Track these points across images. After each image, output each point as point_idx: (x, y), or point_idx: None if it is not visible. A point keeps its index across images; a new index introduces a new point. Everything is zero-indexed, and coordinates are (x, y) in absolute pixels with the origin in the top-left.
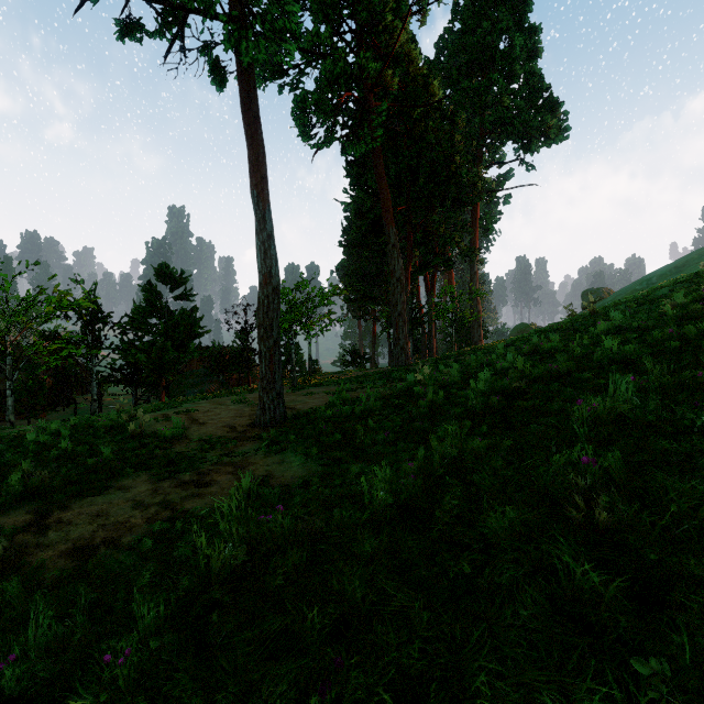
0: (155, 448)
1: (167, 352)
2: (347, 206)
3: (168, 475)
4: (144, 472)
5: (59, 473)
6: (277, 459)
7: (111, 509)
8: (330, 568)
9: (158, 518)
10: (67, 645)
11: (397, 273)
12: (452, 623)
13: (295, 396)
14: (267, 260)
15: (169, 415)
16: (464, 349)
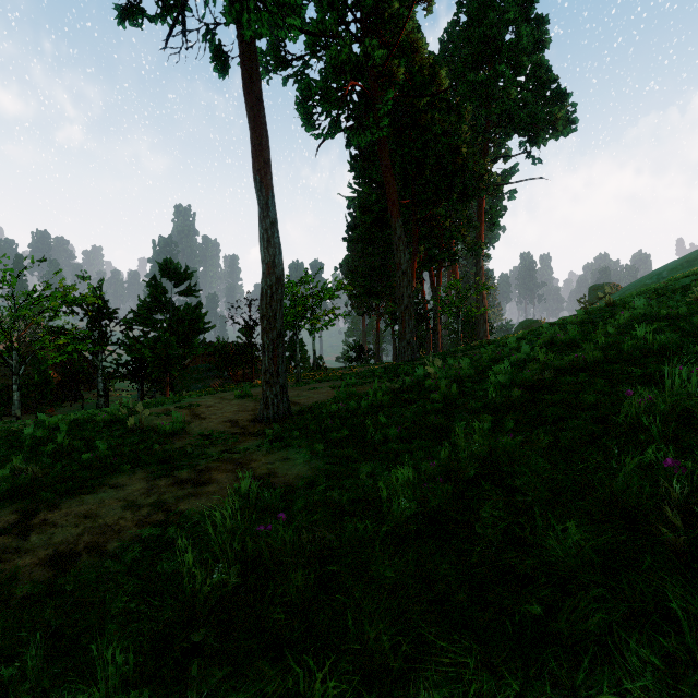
0: (154, 443)
1: (172, 347)
2: (351, 201)
3: (165, 473)
4: (141, 469)
5: (53, 469)
6: (281, 456)
7: (101, 510)
8: (345, 598)
9: (150, 521)
10: (16, 689)
11: (403, 266)
12: (526, 697)
13: (299, 391)
14: (271, 248)
15: (171, 409)
16: (472, 343)
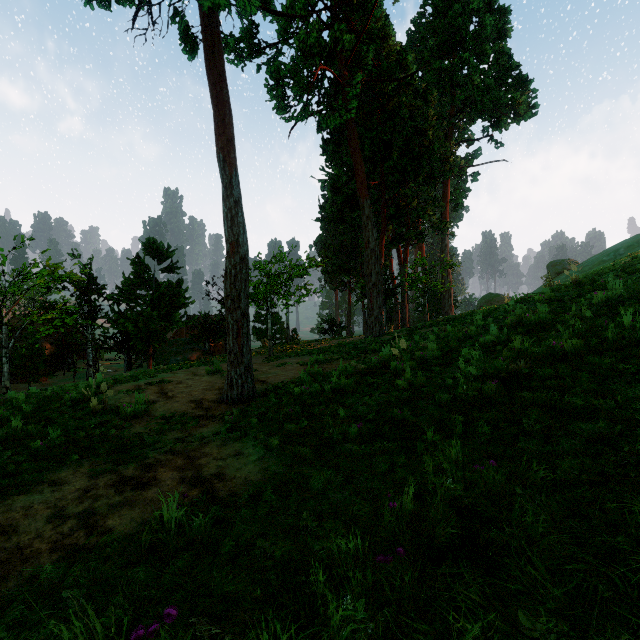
0: (113, 427)
1: (153, 321)
2: (323, 183)
3: (110, 468)
4: (90, 460)
5: None
6: (234, 449)
7: (23, 521)
8: None
9: (66, 544)
10: None
11: (371, 244)
12: None
13: (268, 367)
14: (234, 227)
15: (142, 386)
16: (438, 319)
